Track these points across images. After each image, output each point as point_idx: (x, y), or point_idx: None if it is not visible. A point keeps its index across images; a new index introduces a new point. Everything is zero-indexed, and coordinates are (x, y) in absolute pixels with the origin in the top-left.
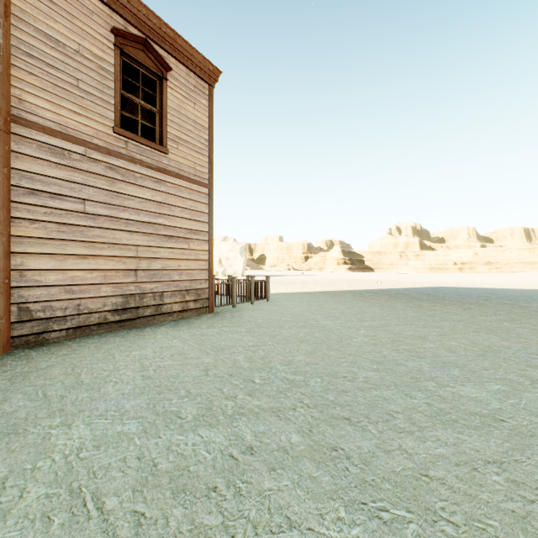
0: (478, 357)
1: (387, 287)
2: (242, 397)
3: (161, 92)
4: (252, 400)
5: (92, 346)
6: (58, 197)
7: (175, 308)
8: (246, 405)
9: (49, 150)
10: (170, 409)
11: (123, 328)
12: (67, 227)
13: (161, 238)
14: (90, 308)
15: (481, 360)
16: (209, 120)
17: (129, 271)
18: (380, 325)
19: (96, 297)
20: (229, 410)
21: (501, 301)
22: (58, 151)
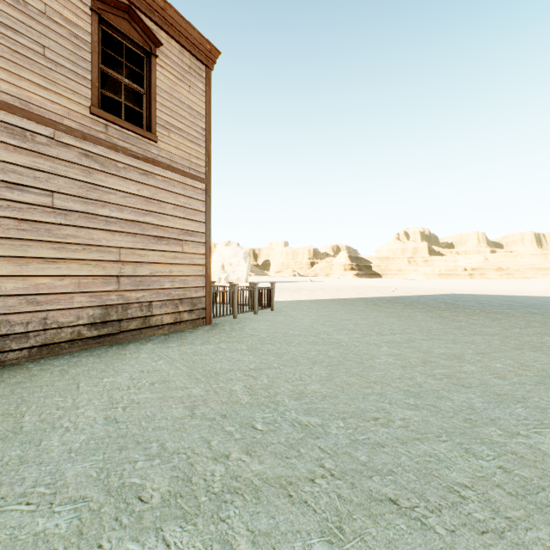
0: (538, 386)
1: (400, 294)
2: (237, 456)
3: (150, 71)
4: (251, 462)
5: (56, 370)
6: (17, 187)
7: (166, 319)
8: (242, 473)
9: (5, 129)
10: (129, 482)
11: (102, 344)
12: (30, 224)
13: (150, 239)
14: (60, 322)
15: (543, 390)
16: (206, 106)
17: (109, 277)
18: (403, 340)
19: (67, 308)
20: (216, 483)
21: (528, 310)
22: (17, 132)
